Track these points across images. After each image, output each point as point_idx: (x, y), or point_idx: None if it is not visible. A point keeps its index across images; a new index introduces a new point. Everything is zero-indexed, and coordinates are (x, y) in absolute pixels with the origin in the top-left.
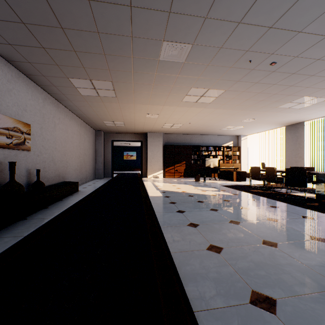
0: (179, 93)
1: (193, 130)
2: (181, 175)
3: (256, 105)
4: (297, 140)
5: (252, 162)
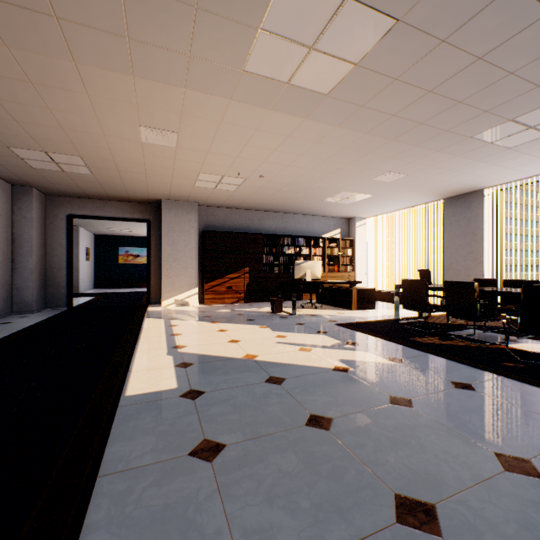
0: (236, 10)
1: (266, 198)
2: (239, 297)
3: (433, 124)
4: (469, 227)
5: (374, 269)
